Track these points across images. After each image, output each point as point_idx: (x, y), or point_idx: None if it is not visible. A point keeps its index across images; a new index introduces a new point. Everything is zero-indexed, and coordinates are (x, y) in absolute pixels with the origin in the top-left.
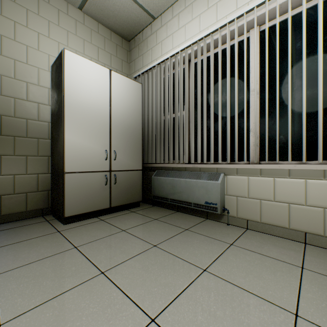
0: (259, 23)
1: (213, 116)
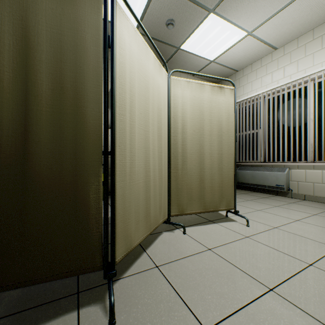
0: (313, 79)
1: (281, 134)
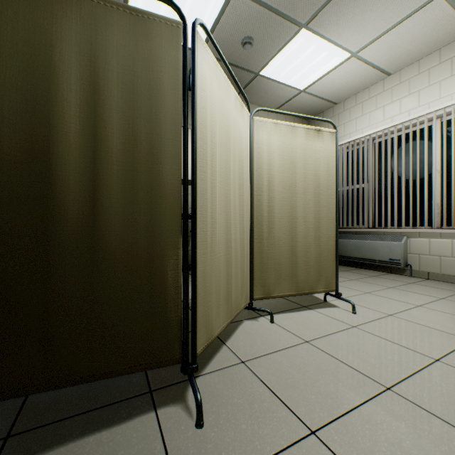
0: (439, 117)
1: (396, 190)
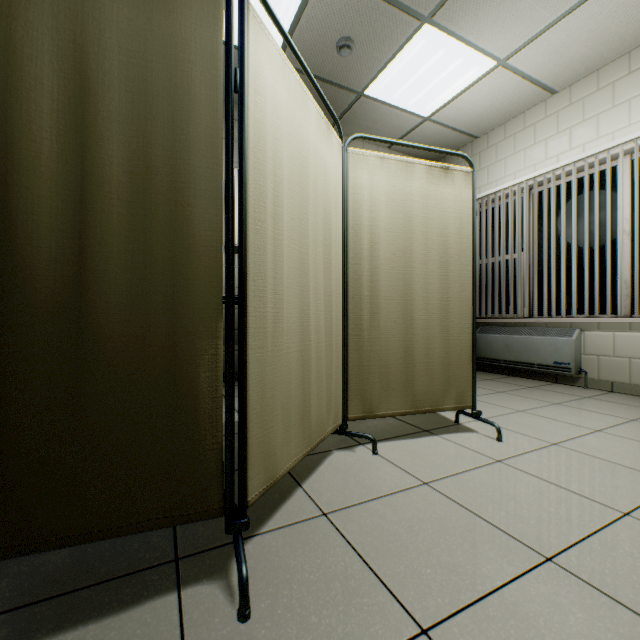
0: (629, 153)
1: (564, 262)
